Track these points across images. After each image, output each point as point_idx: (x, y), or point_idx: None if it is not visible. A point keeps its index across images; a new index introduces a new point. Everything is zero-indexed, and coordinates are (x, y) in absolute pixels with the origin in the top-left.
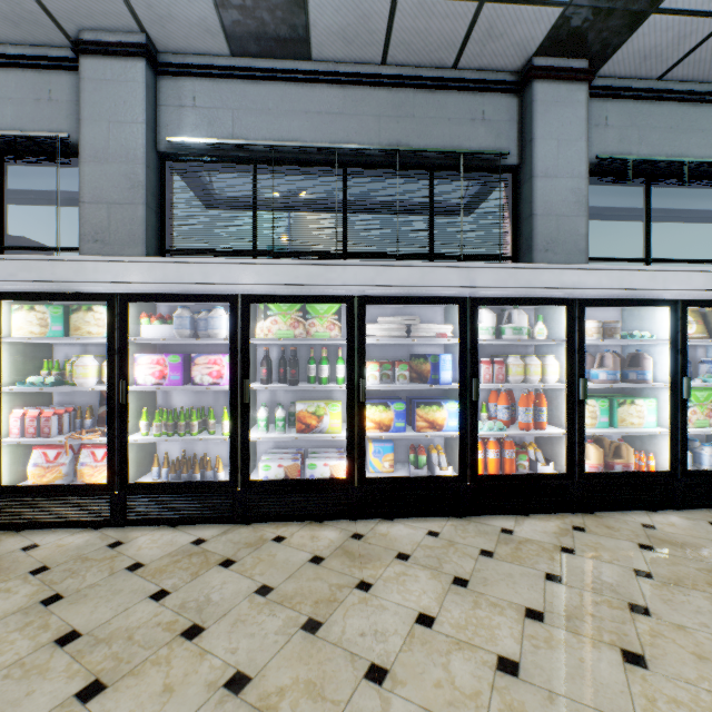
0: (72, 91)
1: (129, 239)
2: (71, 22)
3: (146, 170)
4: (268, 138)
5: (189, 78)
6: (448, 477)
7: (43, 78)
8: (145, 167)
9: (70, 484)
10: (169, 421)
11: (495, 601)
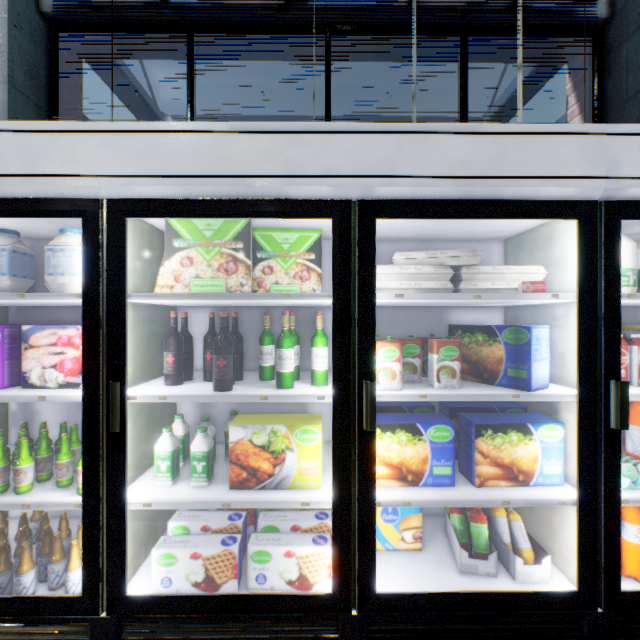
0: None
1: None
2: None
3: (9, 28)
4: None
5: None
6: (556, 597)
7: None
8: (6, 22)
9: None
10: None
11: None
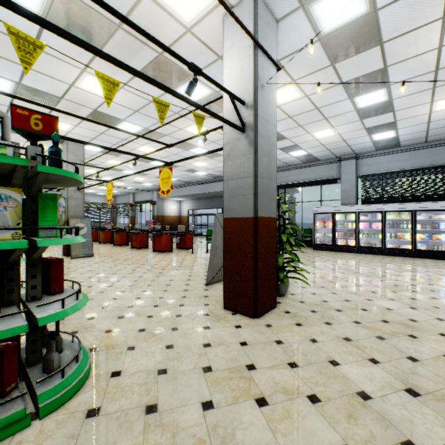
0: (336, 167)
1: (351, 198)
2: (339, 156)
3: (355, 183)
4: (387, 169)
5: (364, 159)
6: (441, 251)
7: (330, 165)
8: (355, 182)
9: (348, 245)
10: (367, 235)
11: (441, 264)
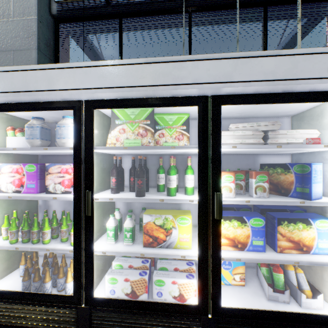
0: None
1: None
2: None
3: (38, 23)
4: None
5: None
6: (327, 318)
7: None
8: (36, 20)
9: None
10: (23, 228)
11: None
